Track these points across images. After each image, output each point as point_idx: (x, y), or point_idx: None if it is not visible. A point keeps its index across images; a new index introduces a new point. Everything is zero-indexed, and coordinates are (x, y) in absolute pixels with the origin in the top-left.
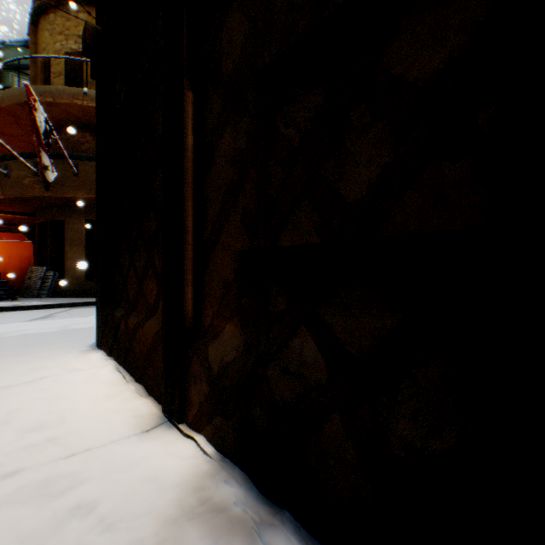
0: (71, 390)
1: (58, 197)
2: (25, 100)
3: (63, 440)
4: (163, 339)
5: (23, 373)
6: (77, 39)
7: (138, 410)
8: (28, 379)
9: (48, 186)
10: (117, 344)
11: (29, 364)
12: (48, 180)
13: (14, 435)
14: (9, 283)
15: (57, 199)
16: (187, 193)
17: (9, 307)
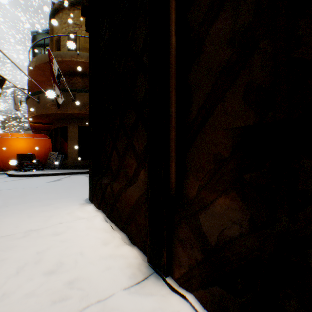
0: (77, 235)
1: (63, 113)
2: (47, 60)
3: (77, 286)
4: (147, 204)
5: (47, 219)
6: (73, 25)
7: (128, 257)
8: (50, 224)
9: (59, 107)
10: (104, 201)
11: (50, 212)
12: (59, 103)
13: (41, 277)
14: (39, 161)
15: (63, 114)
16: (171, 84)
17: (39, 174)
